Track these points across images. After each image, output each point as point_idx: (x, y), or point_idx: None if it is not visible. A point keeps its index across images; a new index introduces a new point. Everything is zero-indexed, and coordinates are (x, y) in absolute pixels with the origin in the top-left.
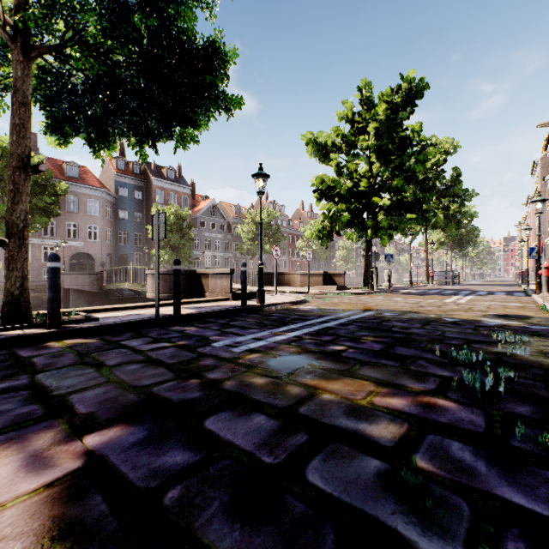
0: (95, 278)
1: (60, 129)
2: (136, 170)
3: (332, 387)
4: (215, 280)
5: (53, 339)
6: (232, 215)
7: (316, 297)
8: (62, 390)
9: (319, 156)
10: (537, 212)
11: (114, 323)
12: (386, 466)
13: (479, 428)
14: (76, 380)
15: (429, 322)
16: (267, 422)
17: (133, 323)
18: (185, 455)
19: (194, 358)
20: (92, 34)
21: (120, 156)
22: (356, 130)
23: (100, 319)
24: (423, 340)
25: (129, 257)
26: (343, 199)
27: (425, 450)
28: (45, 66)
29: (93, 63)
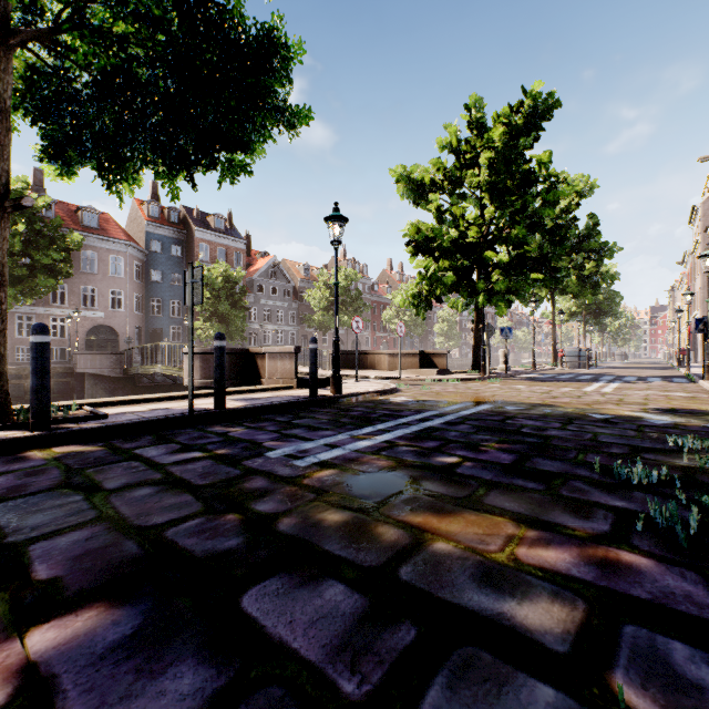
0: (118, 359)
1: (61, 154)
2: (174, 218)
3: (448, 528)
4: (275, 361)
5: (37, 446)
6: (298, 277)
7: (410, 384)
8: (21, 534)
9: (414, 197)
10: (706, 270)
11: (128, 422)
12: (567, 701)
13: (706, 611)
14: (50, 515)
15: (571, 420)
16: (346, 598)
17: (156, 422)
18: (199, 676)
19: (237, 476)
20: (96, 12)
21: (152, 200)
22: (463, 163)
23: (111, 416)
24: (569, 447)
25: (164, 332)
26: (446, 254)
27: (629, 662)
28: (37, 64)
29: (99, 53)
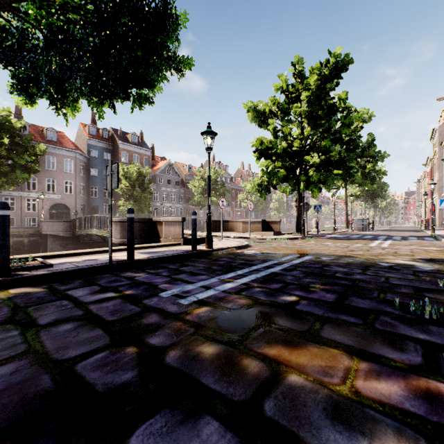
0: (68, 225)
1: (26, 89)
2: (105, 135)
3: (297, 360)
4: (169, 227)
5: None
6: (185, 173)
7: (256, 241)
8: None
9: (258, 122)
10: None
11: (66, 270)
12: None
13: None
14: None
15: (367, 267)
16: (220, 438)
17: (85, 270)
18: None
19: (137, 313)
20: None
21: (92, 124)
22: (290, 100)
23: (55, 265)
24: (372, 288)
25: (99, 208)
26: (279, 158)
27: None
28: (6, 26)
29: (46, 15)
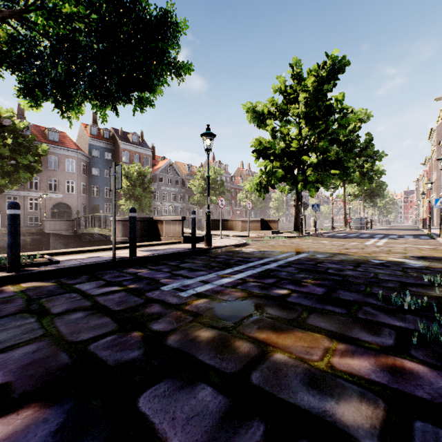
0: (70, 224)
1: (32, 93)
2: (106, 135)
3: (283, 342)
4: (169, 225)
5: (11, 282)
6: (185, 173)
7: (255, 240)
8: None
9: (257, 122)
10: (441, 168)
11: (72, 266)
12: None
13: None
14: (11, 333)
15: (359, 264)
16: (213, 399)
17: (91, 266)
18: None
19: (141, 304)
20: None
21: (93, 124)
22: (288, 101)
23: (62, 262)
24: (360, 282)
25: (100, 207)
26: (277, 158)
27: None
28: (14, 34)
29: (53, 26)
